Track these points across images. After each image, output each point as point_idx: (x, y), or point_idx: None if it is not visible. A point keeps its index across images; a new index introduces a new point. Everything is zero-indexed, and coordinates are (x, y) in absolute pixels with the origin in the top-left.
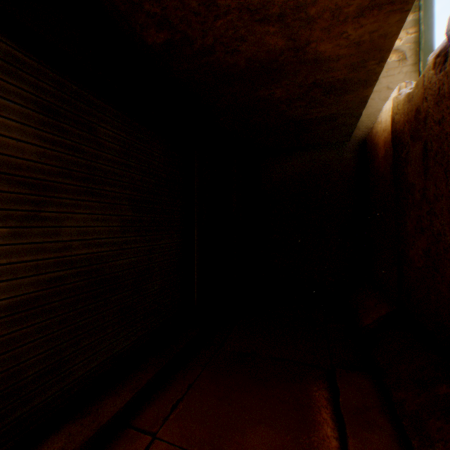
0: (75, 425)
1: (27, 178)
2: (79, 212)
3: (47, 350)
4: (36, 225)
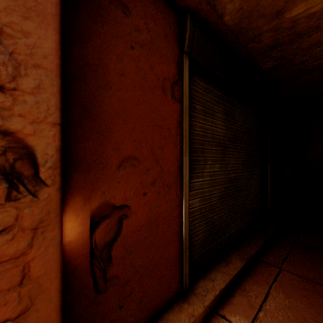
0: (238, 252)
1: (222, 144)
2: (232, 157)
3: (225, 217)
4: (223, 163)
